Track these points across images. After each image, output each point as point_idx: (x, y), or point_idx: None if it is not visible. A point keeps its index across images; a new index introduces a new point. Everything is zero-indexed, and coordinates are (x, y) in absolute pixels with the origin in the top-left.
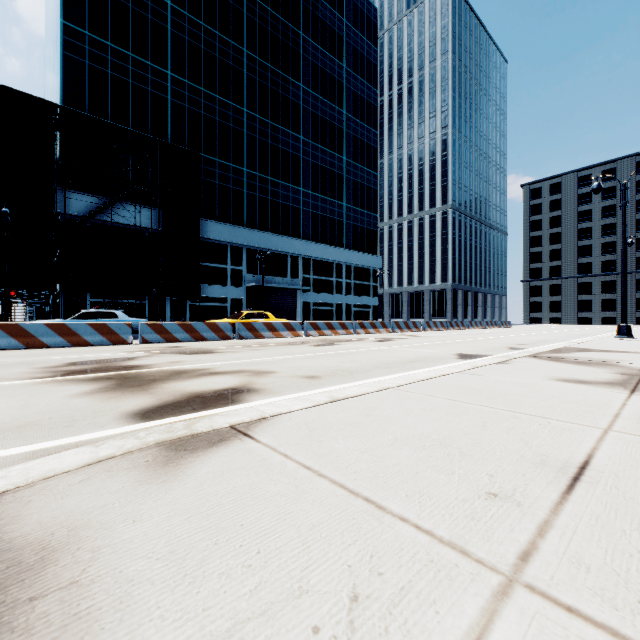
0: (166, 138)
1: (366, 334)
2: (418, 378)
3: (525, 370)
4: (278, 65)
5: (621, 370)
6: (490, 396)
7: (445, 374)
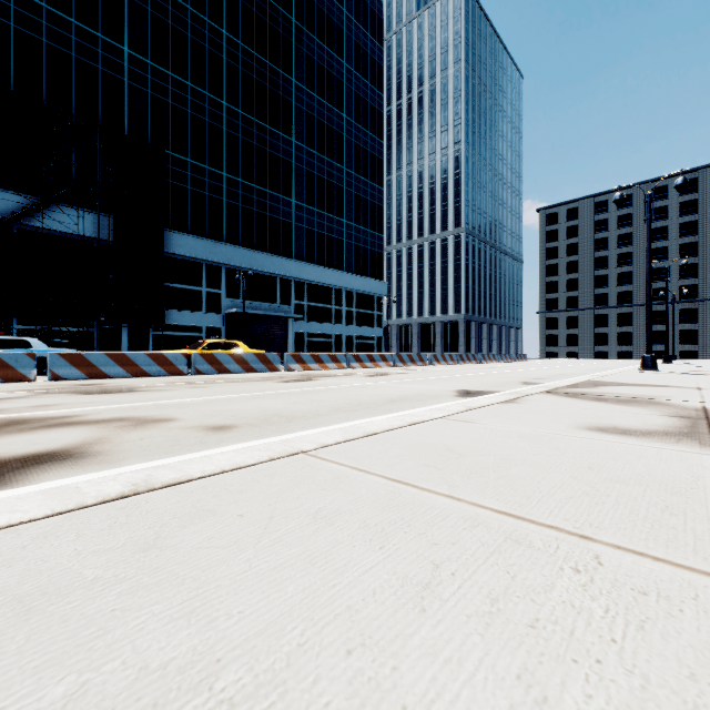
0: (122, 129)
1: (362, 368)
2: (368, 430)
3: (541, 412)
4: (265, 54)
5: (673, 410)
6: (476, 468)
7: (418, 421)
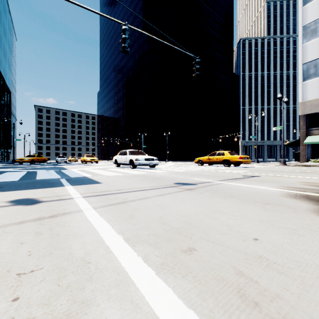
0: None
1: None
2: None
3: None
4: None
5: None
6: None
7: None
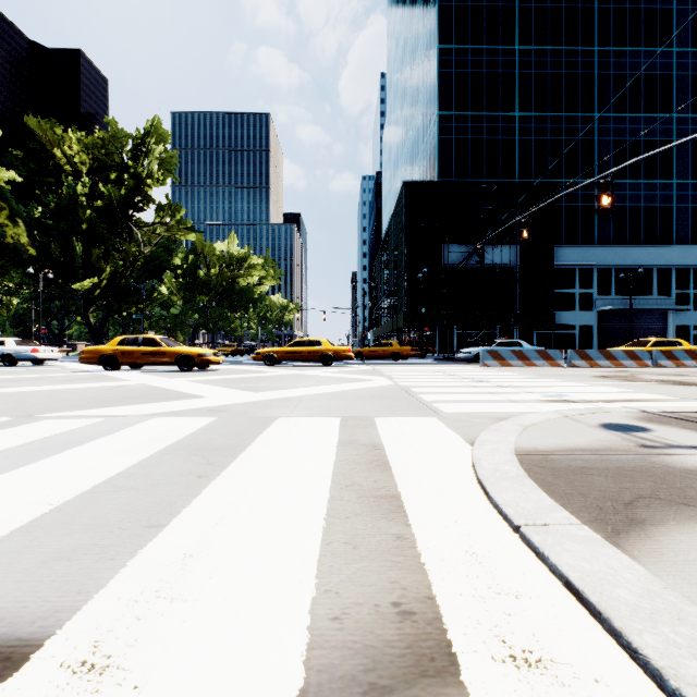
0: (514, 177)
1: None
2: None
3: None
4: (639, 42)
5: None
6: None
7: None
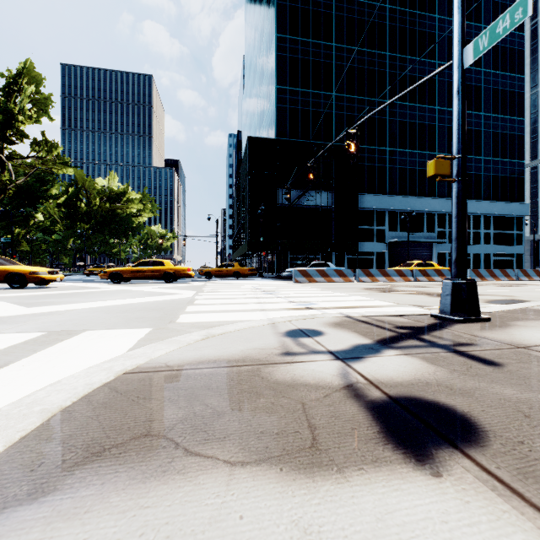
0: (332, 141)
1: (530, 281)
2: None
3: None
4: (415, 53)
5: None
6: None
7: None
